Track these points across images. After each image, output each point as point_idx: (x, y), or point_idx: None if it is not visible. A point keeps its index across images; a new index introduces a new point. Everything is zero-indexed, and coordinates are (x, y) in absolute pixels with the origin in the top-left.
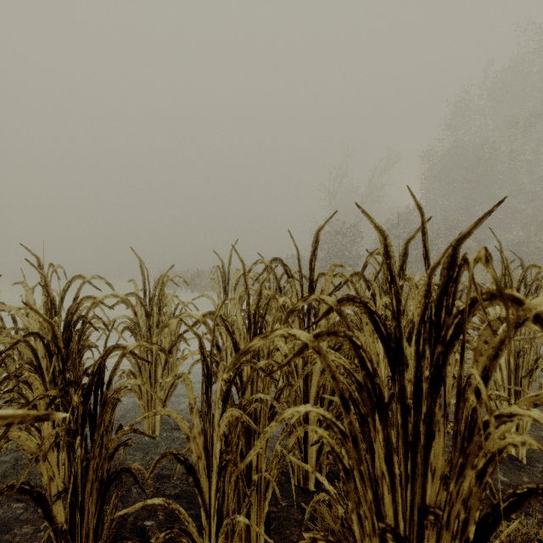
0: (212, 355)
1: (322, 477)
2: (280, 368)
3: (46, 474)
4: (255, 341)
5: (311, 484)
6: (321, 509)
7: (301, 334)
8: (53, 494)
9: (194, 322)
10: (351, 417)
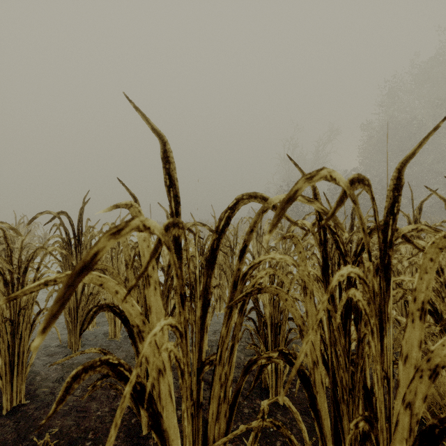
0: (333, 261)
1: (402, 317)
2: (413, 256)
3: (267, 315)
4: (400, 246)
5: (353, 345)
6: (397, 335)
7: (421, 243)
8: (268, 325)
9: (311, 246)
10: (444, 276)
